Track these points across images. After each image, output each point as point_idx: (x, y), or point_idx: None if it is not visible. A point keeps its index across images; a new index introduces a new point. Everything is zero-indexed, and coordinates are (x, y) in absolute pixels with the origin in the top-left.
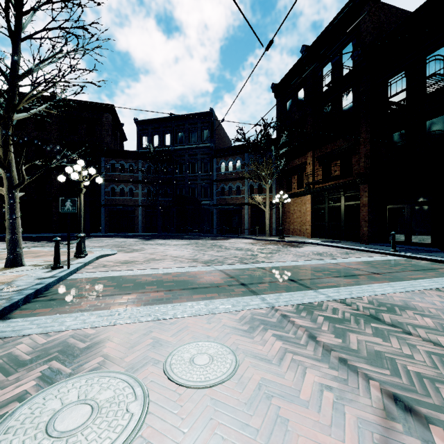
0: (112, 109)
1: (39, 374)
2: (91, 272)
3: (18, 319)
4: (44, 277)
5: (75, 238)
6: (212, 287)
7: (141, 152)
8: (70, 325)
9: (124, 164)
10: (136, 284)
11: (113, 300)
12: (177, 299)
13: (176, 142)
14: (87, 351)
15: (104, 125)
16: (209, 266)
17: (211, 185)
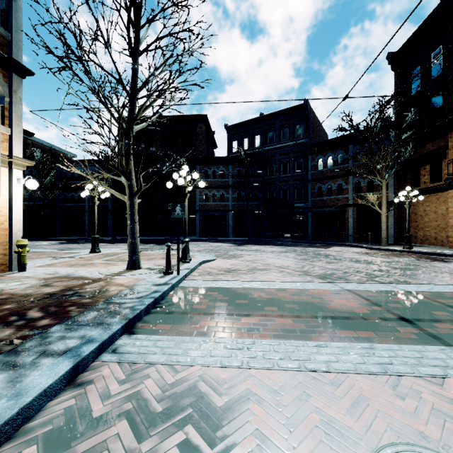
0: (205, 118)
1: (177, 452)
2: (198, 280)
3: (142, 336)
4: (159, 283)
5: (175, 241)
6: (357, 319)
7: (232, 157)
8: (195, 357)
9: (216, 170)
10: (250, 301)
11: (233, 322)
12: (316, 334)
13: (266, 143)
14: (227, 415)
15: (198, 135)
16: (331, 283)
17: (306, 185)
